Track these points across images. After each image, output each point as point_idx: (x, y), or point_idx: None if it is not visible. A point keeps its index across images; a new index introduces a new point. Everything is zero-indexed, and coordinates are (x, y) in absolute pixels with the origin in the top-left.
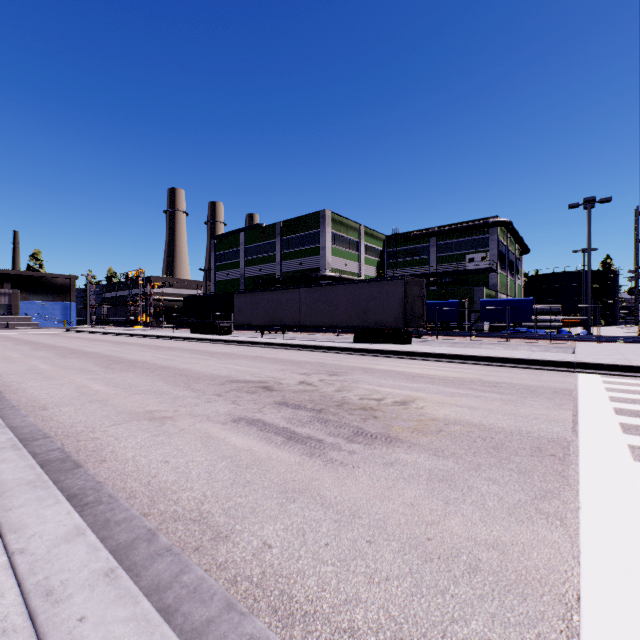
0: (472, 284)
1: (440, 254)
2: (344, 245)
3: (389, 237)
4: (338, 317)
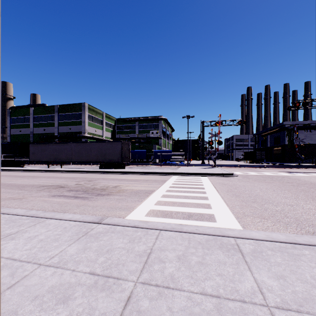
0: (153, 143)
1: (140, 129)
2: (95, 121)
3: (118, 119)
4: (92, 157)
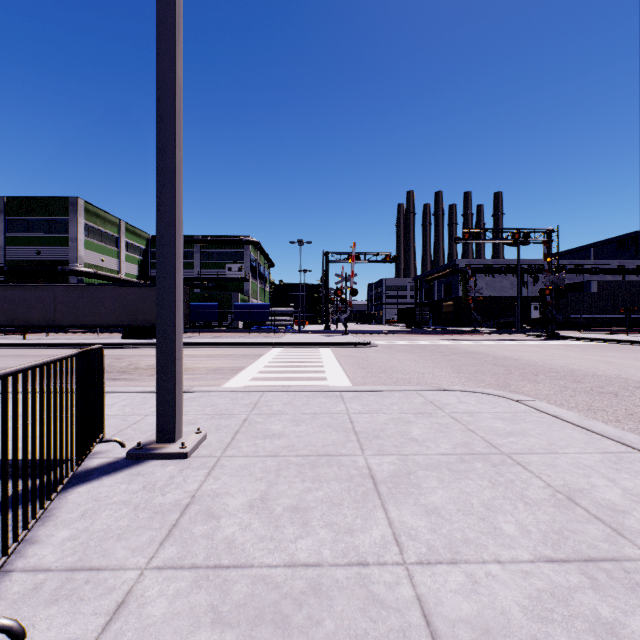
0: (231, 289)
1: (204, 260)
2: (101, 239)
3: (153, 237)
4: (105, 317)
